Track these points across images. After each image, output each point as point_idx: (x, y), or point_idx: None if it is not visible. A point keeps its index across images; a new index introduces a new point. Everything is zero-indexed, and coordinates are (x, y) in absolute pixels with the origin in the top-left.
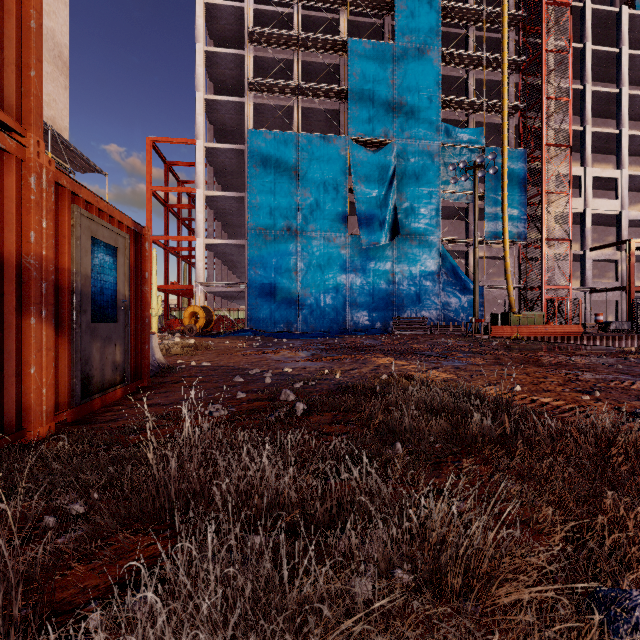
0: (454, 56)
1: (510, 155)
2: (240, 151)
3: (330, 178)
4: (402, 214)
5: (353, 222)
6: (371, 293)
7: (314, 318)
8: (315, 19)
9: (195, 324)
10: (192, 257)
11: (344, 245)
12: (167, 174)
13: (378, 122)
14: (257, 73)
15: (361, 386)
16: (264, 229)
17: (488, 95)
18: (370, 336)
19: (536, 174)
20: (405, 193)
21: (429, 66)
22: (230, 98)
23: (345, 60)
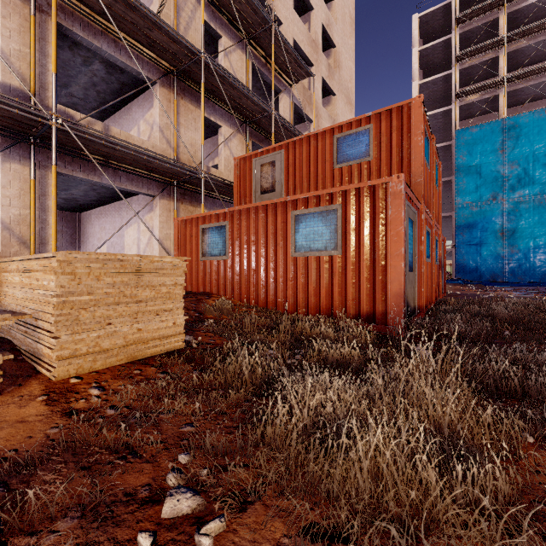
0: None
1: None
2: (447, 146)
3: (541, 146)
4: None
5: None
6: None
7: (522, 271)
8: (523, 9)
9: None
10: None
11: None
12: None
13: None
14: (461, 79)
15: None
16: (470, 202)
17: None
18: None
19: None
20: None
21: None
22: (438, 110)
23: None
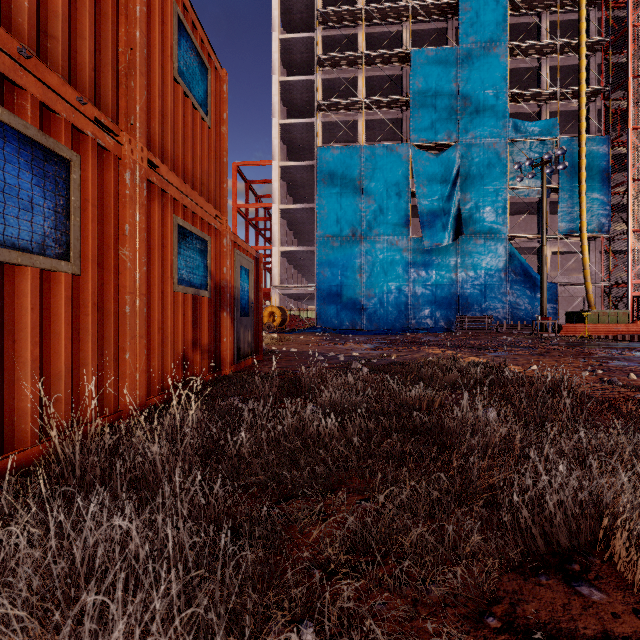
0: (523, 48)
1: (589, 143)
2: (310, 166)
3: (393, 184)
4: (466, 214)
5: (416, 224)
6: (434, 293)
7: (377, 317)
8: (378, 35)
9: (273, 322)
10: (267, 263)
11: (406, 247)
12: (247, 192)
13: (441, 126)
14: (325, 93)
15: (408, 362)
16: (331, 236)
17: (565, 81)
18: (431, 334)
19: (621, 161)
20: (469, 193)
21: (495, 63)
22: (301, 120)
23: (408, 69)
